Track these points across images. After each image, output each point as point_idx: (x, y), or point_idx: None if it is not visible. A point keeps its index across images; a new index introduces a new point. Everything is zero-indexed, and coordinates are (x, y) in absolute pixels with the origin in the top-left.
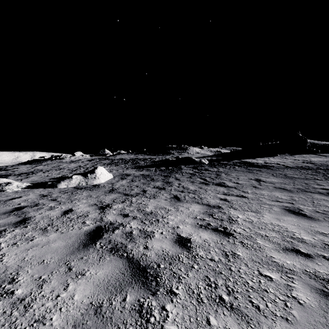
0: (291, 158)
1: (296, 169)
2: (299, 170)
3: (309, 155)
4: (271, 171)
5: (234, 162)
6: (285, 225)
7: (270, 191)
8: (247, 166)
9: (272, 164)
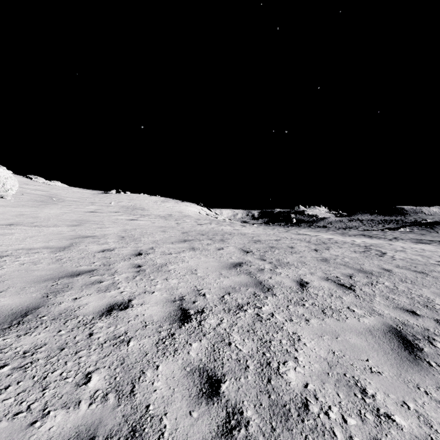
0: None
1: None
2: None
3: None
4: None
5: None
6: None
7: None
8: None
9: None
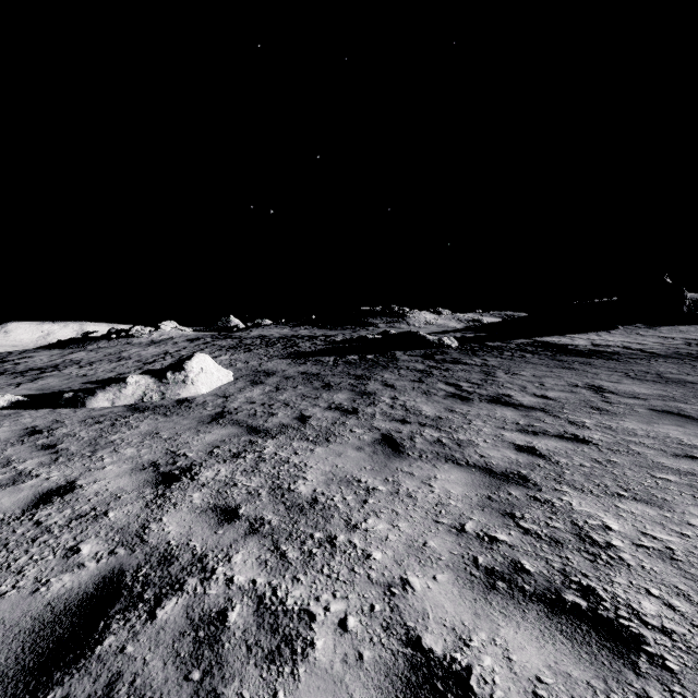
0: (653, 333)
1: (680, 361)
2: (689, 364)
3: (695, 327)
4: (617, 365)
5: (518, 343)
6: None
7: (647, 422)
8: (552, 352)
9: (614, 349)
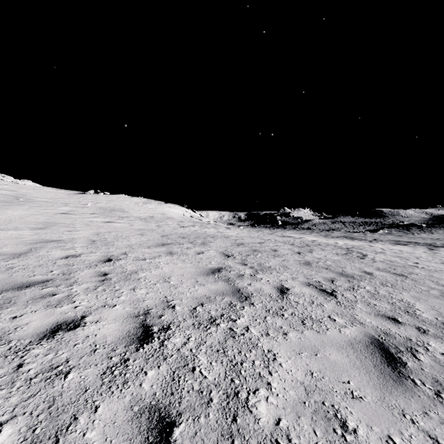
0: None
1: None
2: None
3: None
4: None
5: (442, 225)
6: (440, 235)
7: None
8: None
9: None
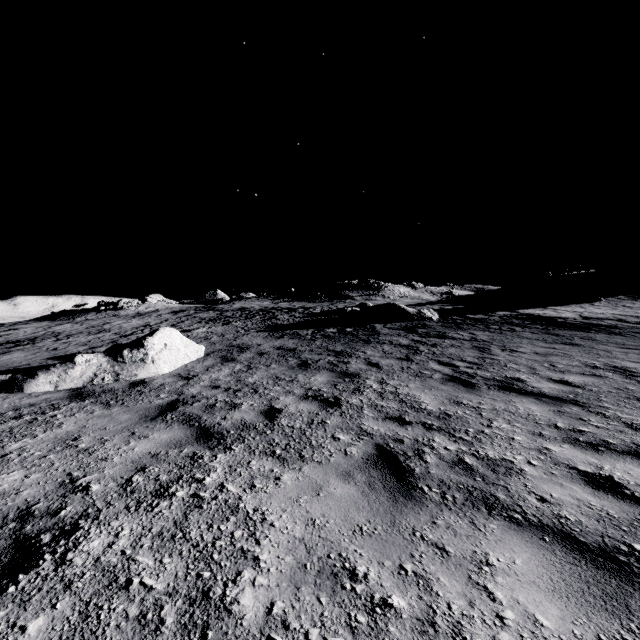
0: (639, 305)
1: None
2: None
3: None
4: (625, 341)
5: (501, 315)
6: None
7: None
8: (542, 326)
9: (609, 322)
